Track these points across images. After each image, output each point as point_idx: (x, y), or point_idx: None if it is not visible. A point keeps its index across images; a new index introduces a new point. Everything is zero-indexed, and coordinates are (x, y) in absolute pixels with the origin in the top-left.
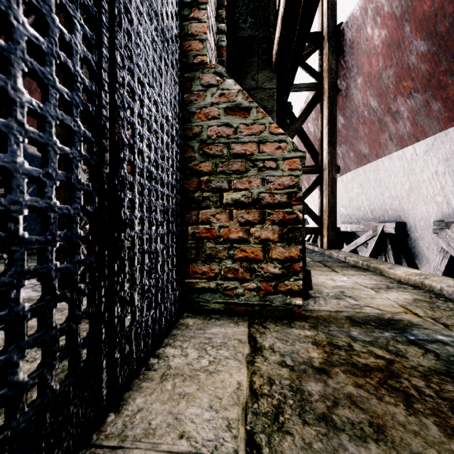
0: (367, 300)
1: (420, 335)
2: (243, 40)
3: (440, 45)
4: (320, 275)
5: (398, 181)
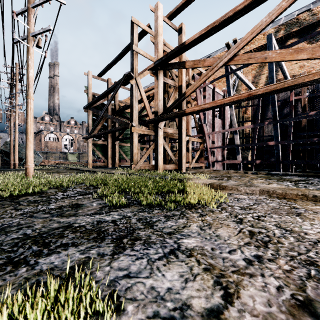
0: None
1: None
2: None
3: None
4: None
5: None
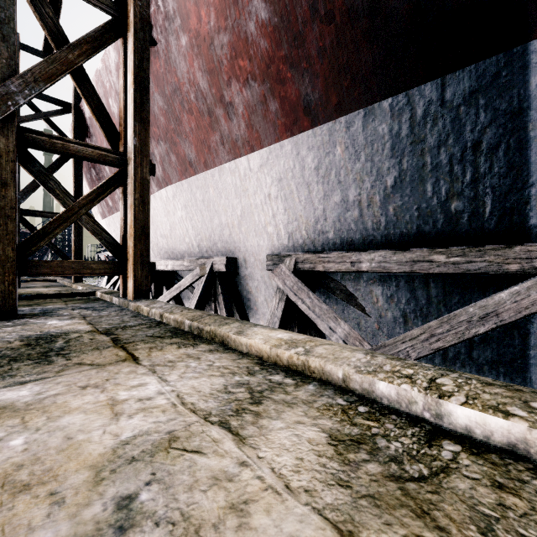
0: None
1: None
2: None
3: (282, 17)
4: (83, 390)
5: (229, 204)
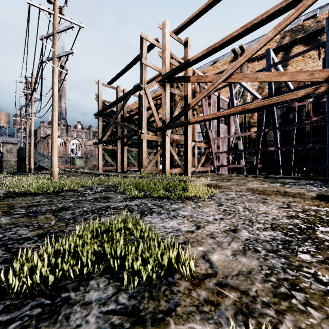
0: None
1: None
2: None
3: None
4: None
5: None
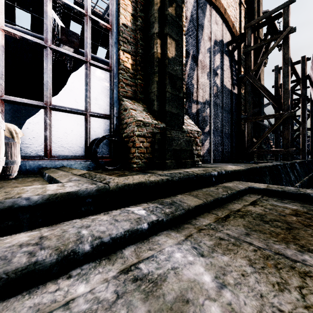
0: None
1: None
2: None
3: None
4: None
5: None
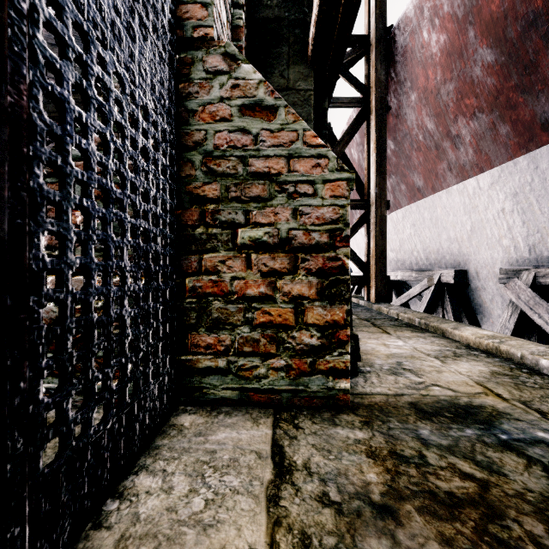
0: (433, 375)
1: (513, 432)
2: (269, 23)
3: (510, 55)
4: (370, 339)
5: (458, 221)
